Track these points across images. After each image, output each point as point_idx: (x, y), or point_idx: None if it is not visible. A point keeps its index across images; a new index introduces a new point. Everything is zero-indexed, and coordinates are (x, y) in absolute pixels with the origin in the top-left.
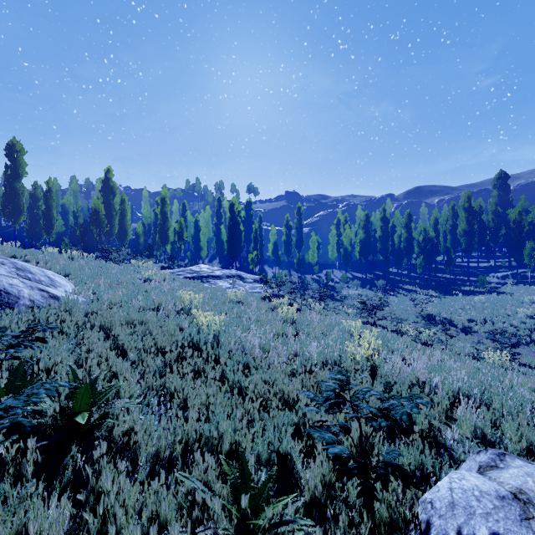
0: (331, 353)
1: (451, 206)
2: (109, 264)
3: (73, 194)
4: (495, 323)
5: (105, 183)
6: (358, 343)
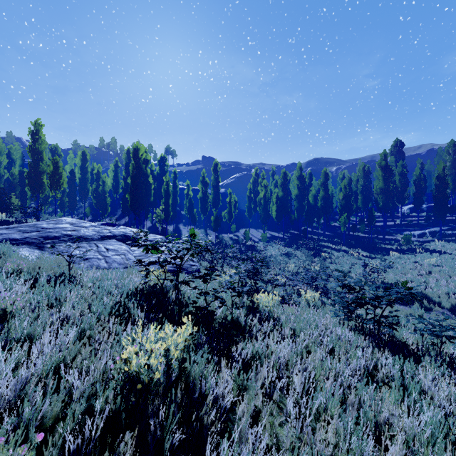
0: None
1: (362, 166)
2: None
3: None
4: None
5: None
6: None
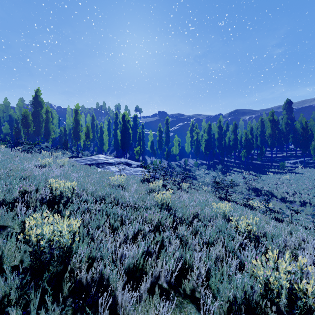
0: (217, 254)
1: (260, 119)
2: (19, 154)
3: (19, 108)
4: (303, 194)
5: (35, 99)
6: (238, 233)
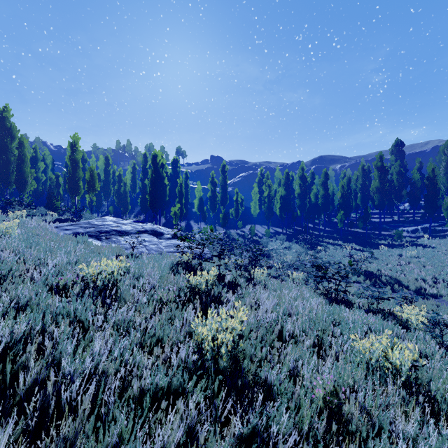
0: None
1: (361, 166)
2: None
3: None
4: None
5: (0, 123)
6: None
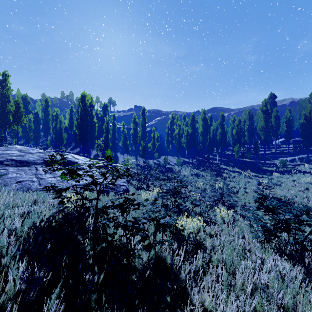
0: None
1: (248, 111)
2: None
3: None
4: None
5: None
6: None
